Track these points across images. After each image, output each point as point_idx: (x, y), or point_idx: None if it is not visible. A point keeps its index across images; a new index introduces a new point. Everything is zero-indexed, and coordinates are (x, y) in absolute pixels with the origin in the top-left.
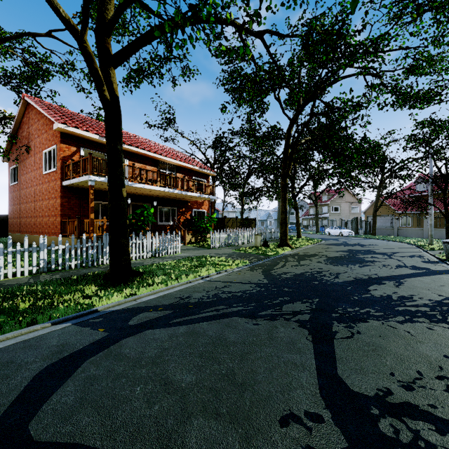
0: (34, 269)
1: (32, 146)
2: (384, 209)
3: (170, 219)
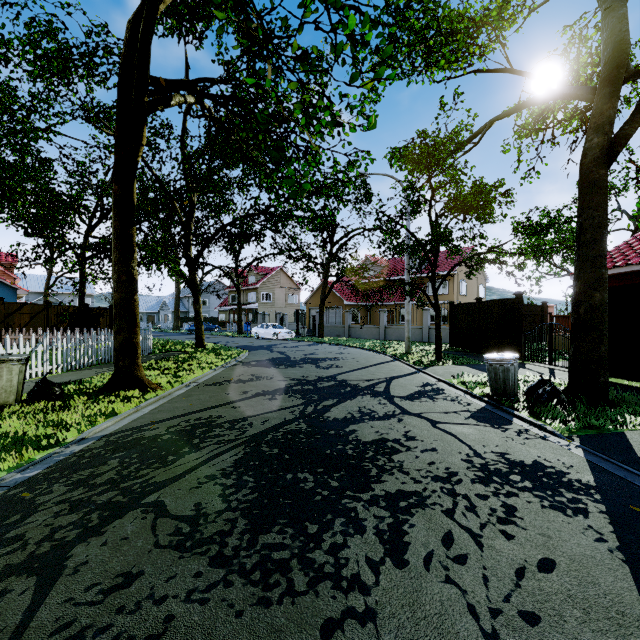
0: None
1: None
2: (330, 298)
3: None
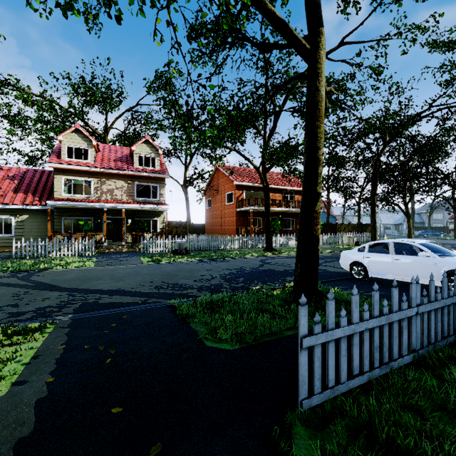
0: (238, 247)
1: (220, 190)
2: None
3: (290, 226)
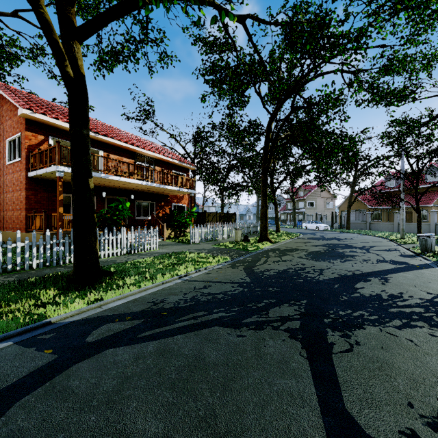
0: None
1: None
2: (356, 204)
3: (149, 214)
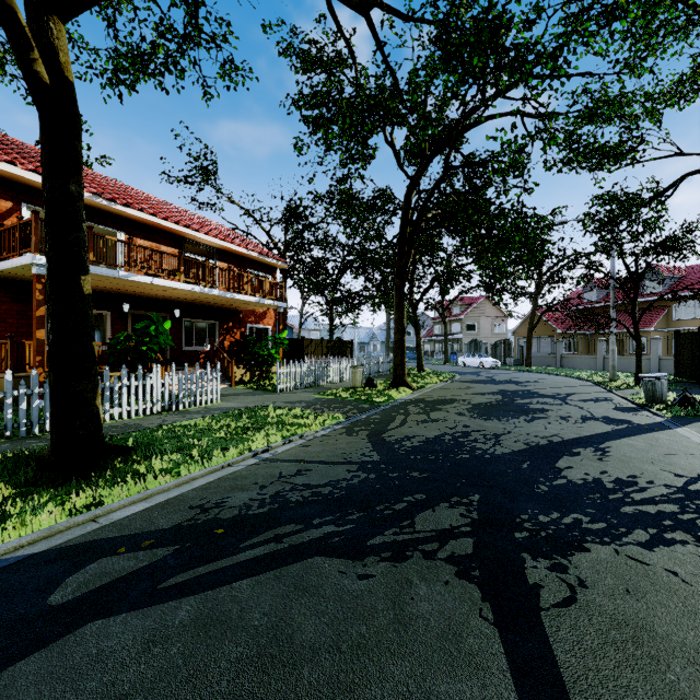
0: None
1: None
2: (541, 327)
3: (207, 342)
